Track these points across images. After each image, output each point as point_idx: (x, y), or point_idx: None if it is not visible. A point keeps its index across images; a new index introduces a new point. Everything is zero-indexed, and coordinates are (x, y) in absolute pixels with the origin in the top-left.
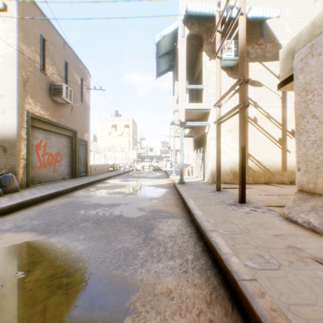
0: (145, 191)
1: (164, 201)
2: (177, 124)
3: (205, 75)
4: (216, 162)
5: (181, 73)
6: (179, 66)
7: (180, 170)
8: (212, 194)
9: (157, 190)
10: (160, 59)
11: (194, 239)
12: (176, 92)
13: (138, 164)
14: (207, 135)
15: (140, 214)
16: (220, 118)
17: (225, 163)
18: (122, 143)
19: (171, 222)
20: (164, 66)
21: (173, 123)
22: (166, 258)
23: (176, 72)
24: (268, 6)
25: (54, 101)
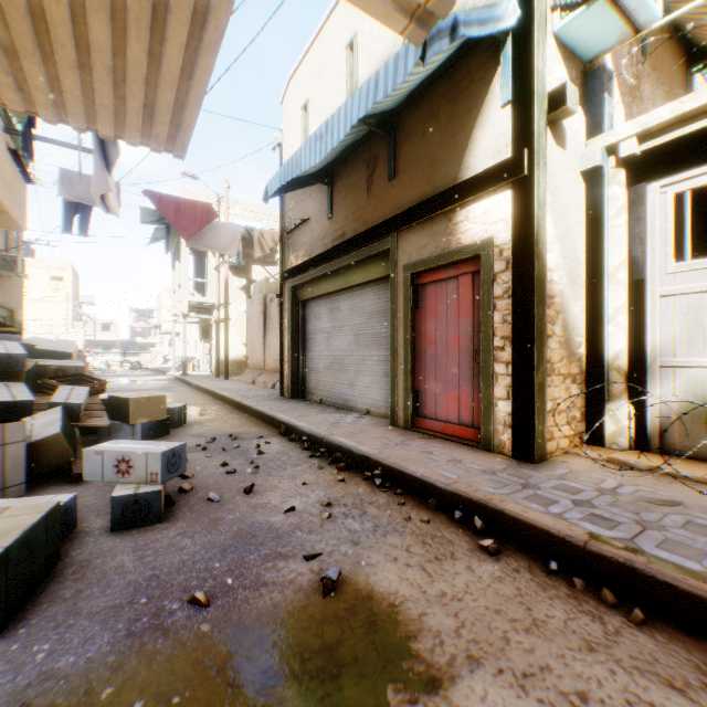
0: (146, 383)
1: (170, 385)
2: (180, 316)
3: (210, 271)
4: (216, 354)
5: (185, 266)
6: (183, 259)
7: (183, 362)
8: (211, 378)
9: (159, 381)
10: (156, 231)
11: (192, 389)
12: (179, 274)
13: (98, 359)
14: (213, 327)
15: (156, 388)
16: (217, 320)
17: (230, 355)
18: (46, 314)
19: (179, 388)
20: (161, 235)
21: (176, 315)
22: (179, 392)
23: (179, 252)
24: (269, 217)
25: (1, 275)
